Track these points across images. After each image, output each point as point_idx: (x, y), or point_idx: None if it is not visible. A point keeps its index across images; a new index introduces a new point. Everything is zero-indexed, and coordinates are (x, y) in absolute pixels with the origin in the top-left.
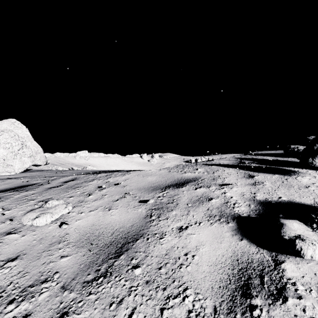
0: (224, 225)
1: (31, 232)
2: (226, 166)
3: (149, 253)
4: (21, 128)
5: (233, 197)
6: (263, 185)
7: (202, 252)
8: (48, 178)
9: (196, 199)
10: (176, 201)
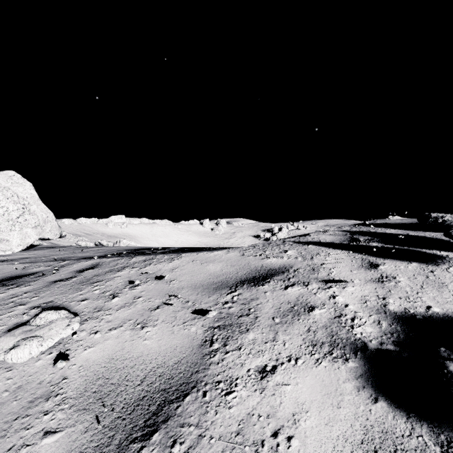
0: (341, 365)
1: (4, 372)
2: (330, 246)
3: (206, 428)
4: (22, 184)
5: (349, 304)
6: (395, 282)
7: (306, 428)
8: (56, 263)
9: (287, 309)
10: (254, 312)
